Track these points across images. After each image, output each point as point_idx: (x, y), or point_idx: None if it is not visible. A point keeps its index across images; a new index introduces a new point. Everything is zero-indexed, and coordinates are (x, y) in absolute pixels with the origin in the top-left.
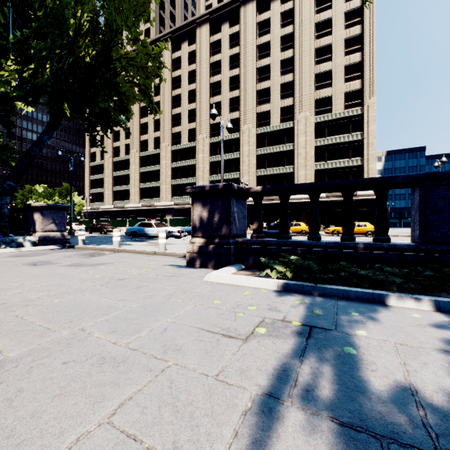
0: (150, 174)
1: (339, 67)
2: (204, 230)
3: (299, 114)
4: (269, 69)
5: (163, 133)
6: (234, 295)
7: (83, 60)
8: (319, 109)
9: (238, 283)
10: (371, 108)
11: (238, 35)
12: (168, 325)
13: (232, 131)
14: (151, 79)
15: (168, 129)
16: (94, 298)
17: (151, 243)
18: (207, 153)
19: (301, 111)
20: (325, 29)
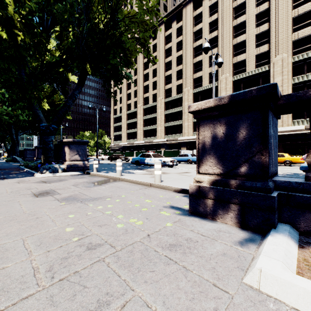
0: (150, 120)
1: None
2: (216, 164)
3: (275, 57)
4: (244, 25)
5: (159, 90)
6: None
7: (97, 25)
8: (297, 49)
9: None
10: None
11: (216, 4)
12: None
13: (211, 82)
14: (148, 29)
15: (162, 87)
16: None
17: (148, 172)
18: (190, 101)
19: (277, 54)
20: None
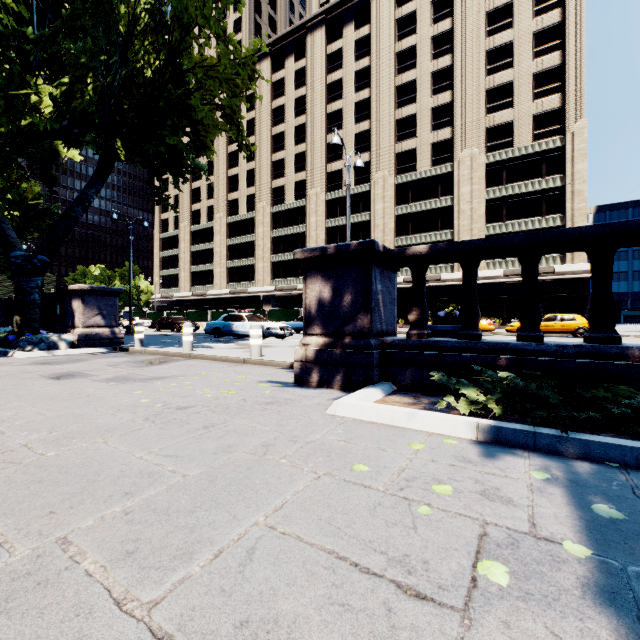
0: (241, 247)
1: (525, 77)
2: (324, 323)
3: (462, 151)
4: (415, 88)
5: (259, 188)
6: (393, 451)
7: (141, 73)
8: (493, 142)
9: (394, 421)
10: (578, 137)
11: (368, 40)
12: (258, 536)
13: (359, 182)
14: (240, 96)
15: (266, 182)
16: (122, 449)
17: (240, 345)
18: (321, 215)
19: (464, 147)
20: (503, 20)
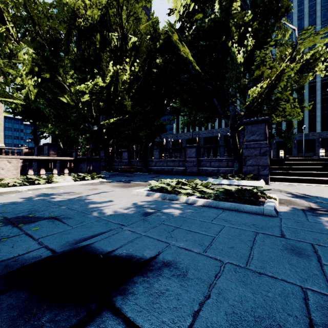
0: None
1: None
2: None
3: None
4: None
5: None
6: None
7: None
8: None
9: None
10: (1, 108)
11: None
12: None
13: None
14: None
15: None
16: None
17: None
18: None
19: None
20: None
